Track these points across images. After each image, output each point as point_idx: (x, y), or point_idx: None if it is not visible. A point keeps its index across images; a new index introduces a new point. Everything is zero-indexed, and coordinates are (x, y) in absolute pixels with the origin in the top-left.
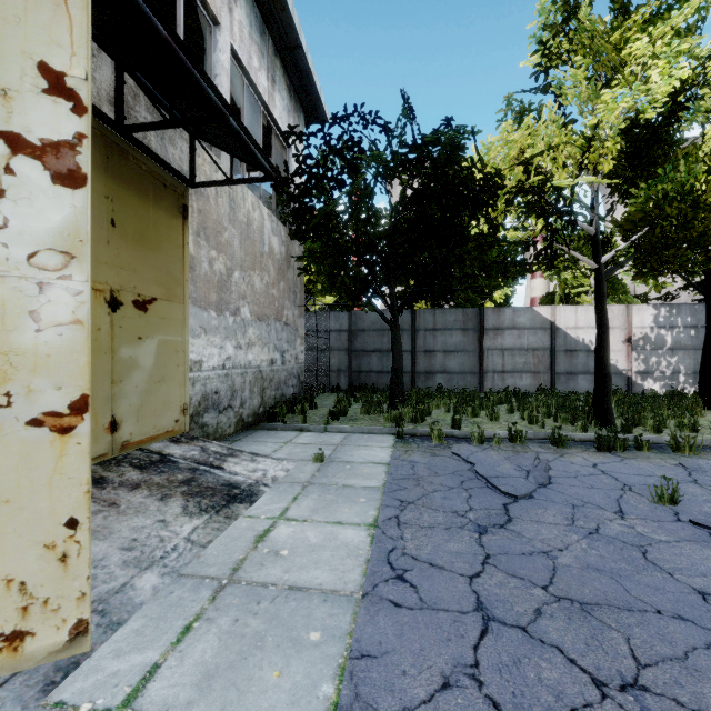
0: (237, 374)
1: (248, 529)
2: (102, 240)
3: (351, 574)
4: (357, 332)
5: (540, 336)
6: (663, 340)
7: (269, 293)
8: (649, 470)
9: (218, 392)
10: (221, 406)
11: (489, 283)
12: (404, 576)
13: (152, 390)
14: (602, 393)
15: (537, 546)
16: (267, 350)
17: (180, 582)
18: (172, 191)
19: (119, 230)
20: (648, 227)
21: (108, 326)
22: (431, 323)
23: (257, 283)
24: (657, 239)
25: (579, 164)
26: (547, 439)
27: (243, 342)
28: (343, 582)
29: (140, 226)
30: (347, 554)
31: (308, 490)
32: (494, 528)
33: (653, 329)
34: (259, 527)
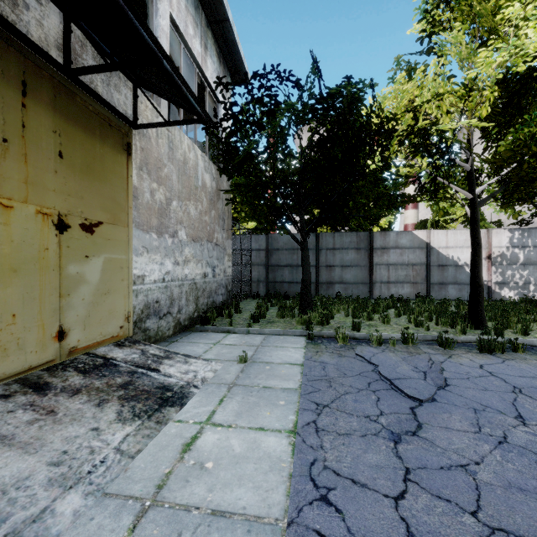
0: (175, 286)
1: (176, 436)
2: (50, 170)
3: (275, 494)
4: (272, 251)
5: (418, 254)
6: (517, 257)
7: (202, 220)
8: (530, 371)
9: (158, 301)
10: (161, 312)
11: (376, 212)
12: (328, 496)
13: (99, 301)
14: (476, 301)
15: (452, 457)
16: (200, 266)
17: (103, 504)
18: (117, 131)
19: (66, 161)
20: (515, 164)
21: (55, 246)
22: (331, 244)
23: (192, 211)
24: (525, 173)
25: (460, 110)
26: (433, 340)
27: (180, 259)
28: (267, 505)
29: (87, 159)
30: (270, 468)
31: (233, 392)
32: (407, 435)
33: (509, 248)
34: (187, 433)
